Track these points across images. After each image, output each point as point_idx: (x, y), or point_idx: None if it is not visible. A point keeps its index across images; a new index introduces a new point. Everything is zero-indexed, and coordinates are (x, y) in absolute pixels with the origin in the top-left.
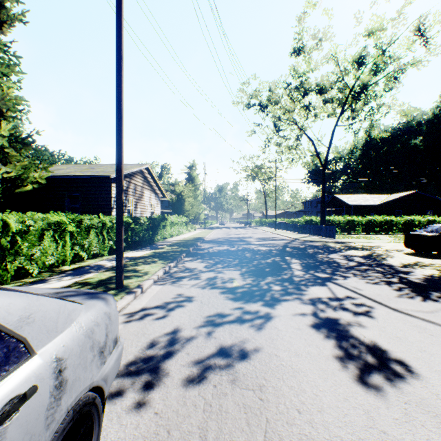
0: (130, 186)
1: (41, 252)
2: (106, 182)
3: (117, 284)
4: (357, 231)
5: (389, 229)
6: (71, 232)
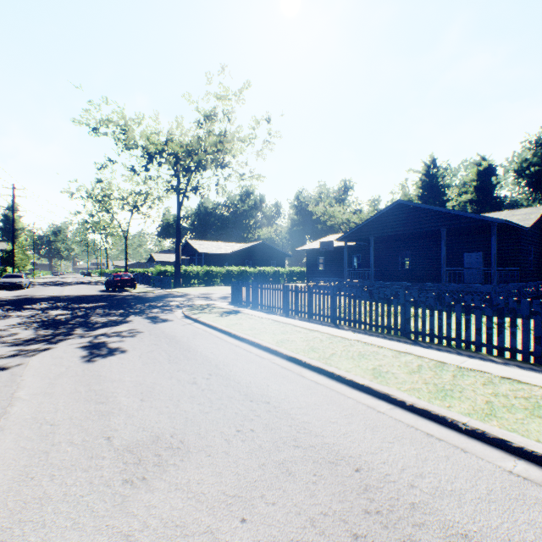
0: None
1: None
2: None
3: None
4: None
5: None
6: None
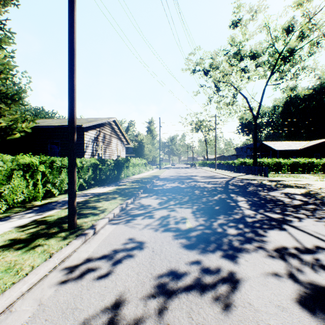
0: (100, 134)
1: (10, 190)
2: (80, 131)
3: (69, 226)
4: (283, 170)
5: (311, 169)
6: (43, 172)
